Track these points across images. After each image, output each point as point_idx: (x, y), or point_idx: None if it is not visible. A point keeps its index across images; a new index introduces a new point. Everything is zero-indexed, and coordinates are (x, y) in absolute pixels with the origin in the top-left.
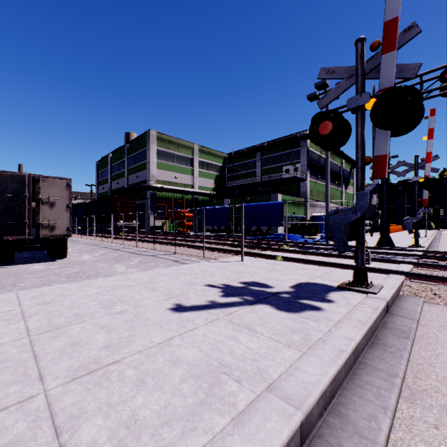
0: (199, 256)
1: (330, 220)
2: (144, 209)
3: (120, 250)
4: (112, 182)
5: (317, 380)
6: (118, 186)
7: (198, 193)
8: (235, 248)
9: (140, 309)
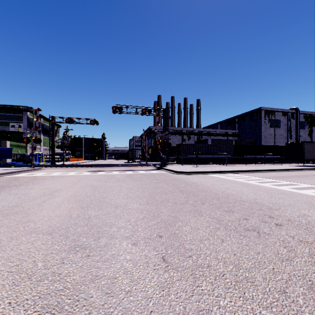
0: None
1: (26, 157)
2: None
3: None
4: None
5: (20, 170)
6: None
7: None
8: None
9: None
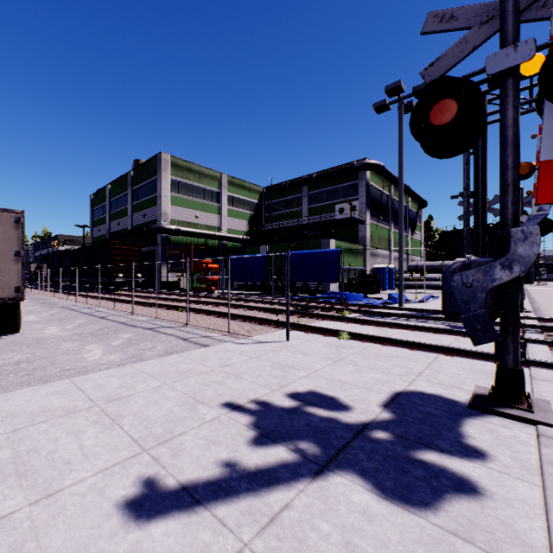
0: (221, 331)
1: (456, 281)
2: (154, 259)
3: (107, 319)
4: (112, 222)
5: None
6: (119, 228)
7: (227, 237)
8: (275, 315)
9: (47, 507)
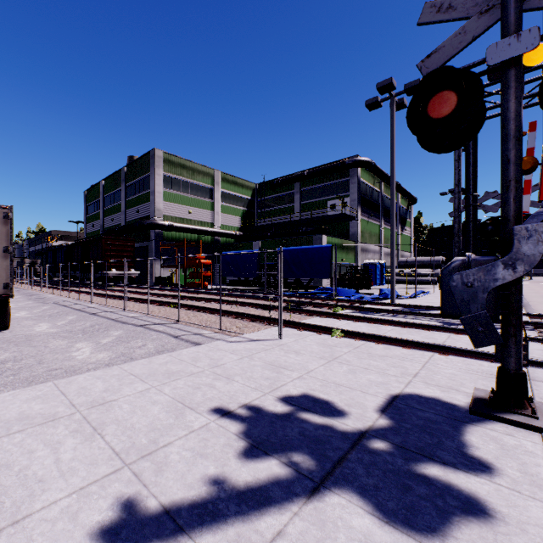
0: (213, 328)
1: (455, 280)
2: (147, 254)
3: (98, 315)
4: (105, 218)
5: None
6: (113, 224)
7: (220, 233)
8: (267, 311)
9: (12, 538)
